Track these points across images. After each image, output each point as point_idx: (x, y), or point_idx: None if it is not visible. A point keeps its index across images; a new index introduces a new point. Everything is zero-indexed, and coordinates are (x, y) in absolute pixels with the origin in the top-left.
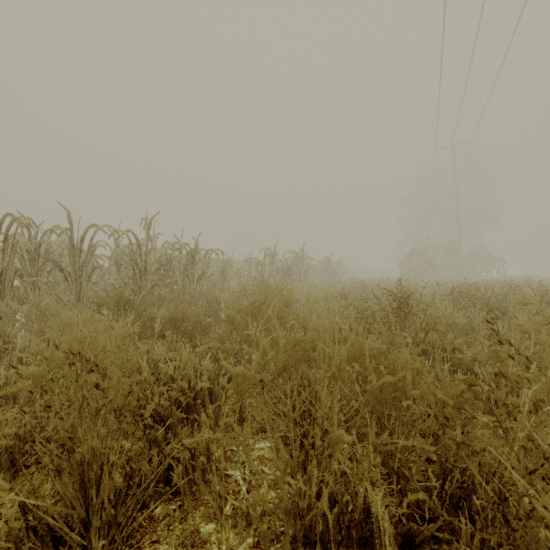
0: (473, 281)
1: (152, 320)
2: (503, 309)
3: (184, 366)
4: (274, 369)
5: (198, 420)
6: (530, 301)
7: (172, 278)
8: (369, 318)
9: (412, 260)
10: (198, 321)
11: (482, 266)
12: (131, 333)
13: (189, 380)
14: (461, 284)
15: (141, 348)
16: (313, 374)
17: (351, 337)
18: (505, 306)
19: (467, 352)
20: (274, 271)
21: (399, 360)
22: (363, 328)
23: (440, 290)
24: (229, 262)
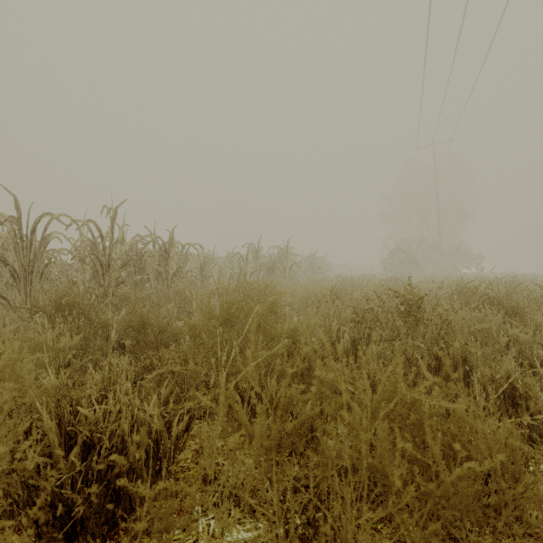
0: (457, 277)
1: (104, 327)
2: (520, 311)
3: (120, 407)
4: (255, 397)
5: (135, 499)
6: (537, 300)
7: (141, 275)
8: (371, 323)
9: (395, 257)
10: (160, 330)
11: (461, 263)
12: (70, 346)
13: (121, 435)
14: (458, 282)
15: (48, 384)
16: (324, 460)
17: (384, 379)
18: (523, 307)
19: (501, 370)
20: (258, 267)
21: (482, 430)
22: (362, 335)
23: (432, 287)
24: (209, 258)
